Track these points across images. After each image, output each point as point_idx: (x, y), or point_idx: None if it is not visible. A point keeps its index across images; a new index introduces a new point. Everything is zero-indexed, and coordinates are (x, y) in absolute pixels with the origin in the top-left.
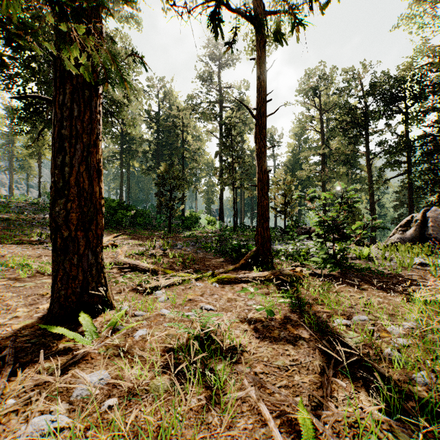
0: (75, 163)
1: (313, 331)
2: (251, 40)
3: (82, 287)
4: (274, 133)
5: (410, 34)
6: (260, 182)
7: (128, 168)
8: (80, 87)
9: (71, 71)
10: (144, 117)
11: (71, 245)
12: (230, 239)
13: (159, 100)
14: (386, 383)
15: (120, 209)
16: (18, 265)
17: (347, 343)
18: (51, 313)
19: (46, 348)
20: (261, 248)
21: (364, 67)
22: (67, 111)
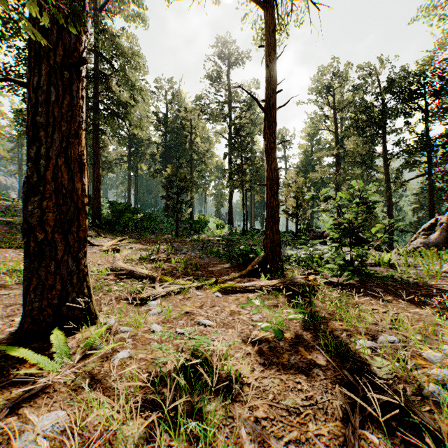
0: (53, 155)
1: (331, 355)
2: (260, 30)
3: (61, 297)
4: (286, 133)
5: (431, 26)
6: (269, 181)
7: (136, 171)
8: (58, 68)
9: (47, 49)
10: (152, 119)
11: (48, 249)
12: (238, 243)
13: (167, 101)
14: (434, 438)
15: (127, 212)
16: (9, 271)
17: (374, 373)
18: (21, 329)
19: (4, 375)
20: (270, 253)
21: (381, 63)
22: (42, 95)
